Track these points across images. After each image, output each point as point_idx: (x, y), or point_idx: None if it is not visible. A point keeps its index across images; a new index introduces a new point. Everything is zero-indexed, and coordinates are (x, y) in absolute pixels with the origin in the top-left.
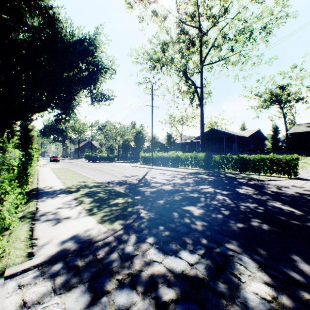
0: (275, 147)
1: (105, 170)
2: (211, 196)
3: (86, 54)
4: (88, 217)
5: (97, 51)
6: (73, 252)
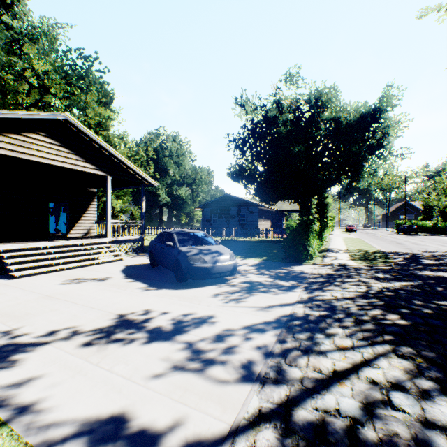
0: None
1: (406, 244)
2: None
3: (372, 123)
4: (350, 260)
5: (384, 114)
6: (336, 265)
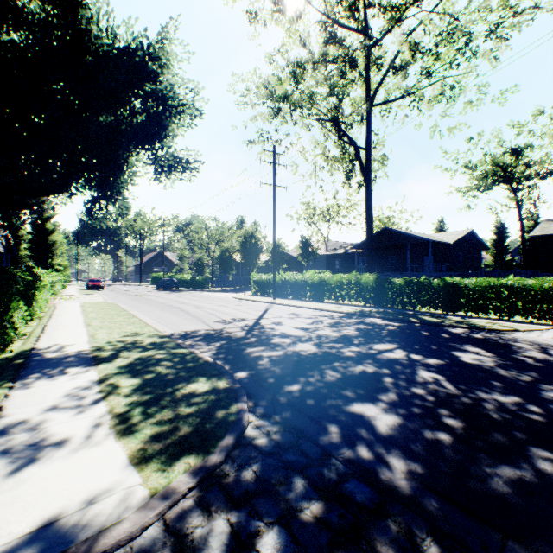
0: (501, 263)
1: (184, 307)
2: (405, 373)
3: (143, 78)
4: (111, 442)
5: (165, 71)
6: None
